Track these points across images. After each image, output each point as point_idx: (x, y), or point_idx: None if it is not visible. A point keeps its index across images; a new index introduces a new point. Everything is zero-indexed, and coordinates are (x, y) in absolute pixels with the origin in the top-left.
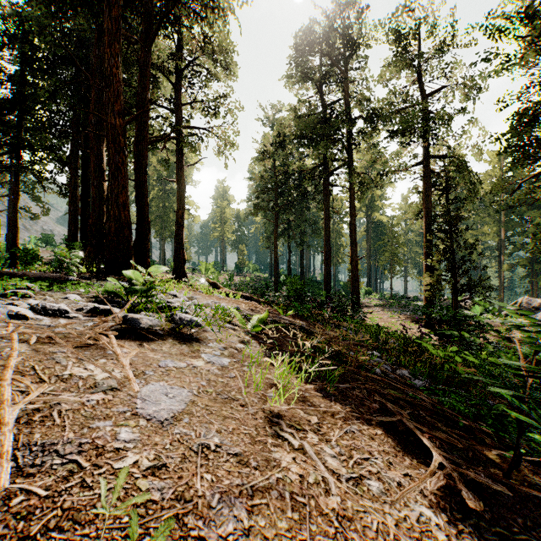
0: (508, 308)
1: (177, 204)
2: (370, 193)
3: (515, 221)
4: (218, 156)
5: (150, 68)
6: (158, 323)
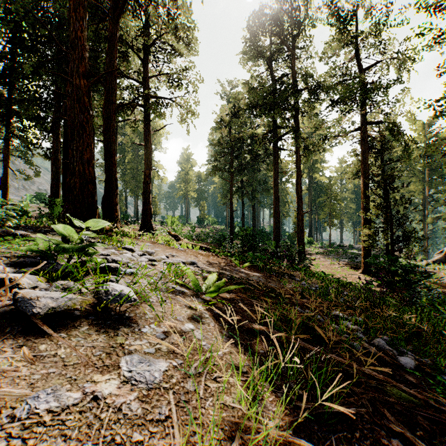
0: (434, 256)
1: (145, 165)
2: (313, 156)
3: (437, 180)
4: (181, 124)
5: (117, 40)
6: (68, 302)
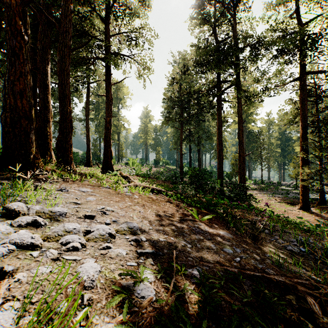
0: None
1: (106, 113)
2: (252, 106)
3: None
4: (139, 79)
5: None
6: None
